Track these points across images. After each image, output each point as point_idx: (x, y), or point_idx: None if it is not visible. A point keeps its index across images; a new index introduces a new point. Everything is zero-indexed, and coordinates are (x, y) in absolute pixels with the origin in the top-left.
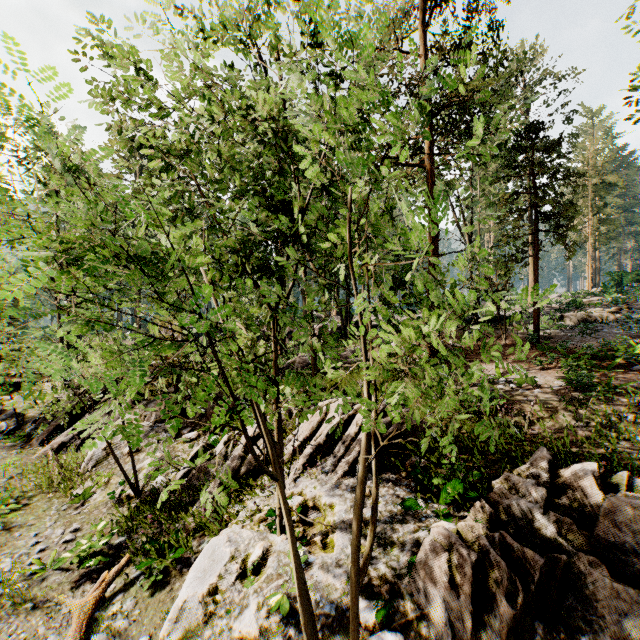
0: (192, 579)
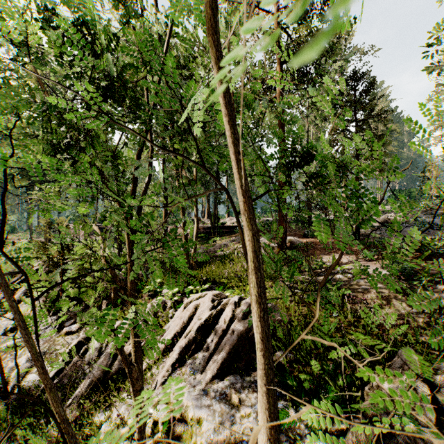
0: None
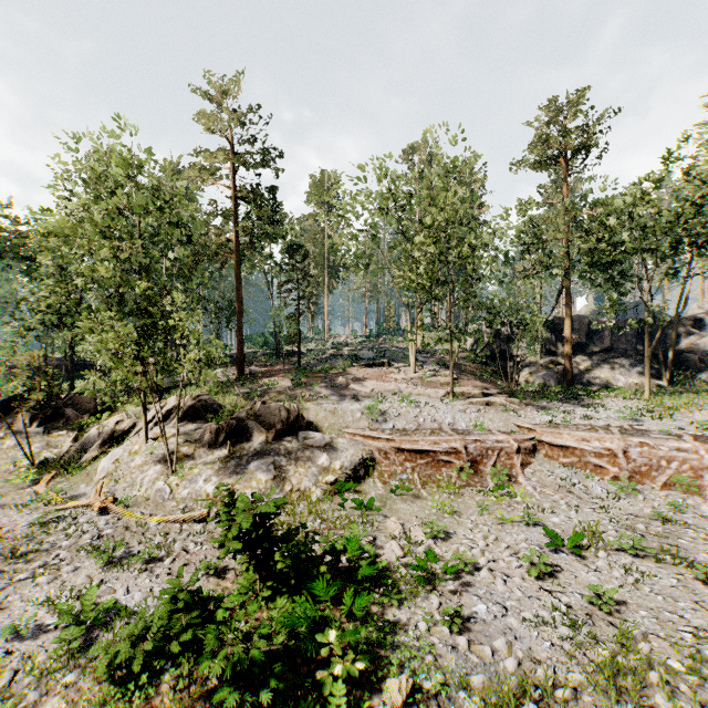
0: (105, 461)
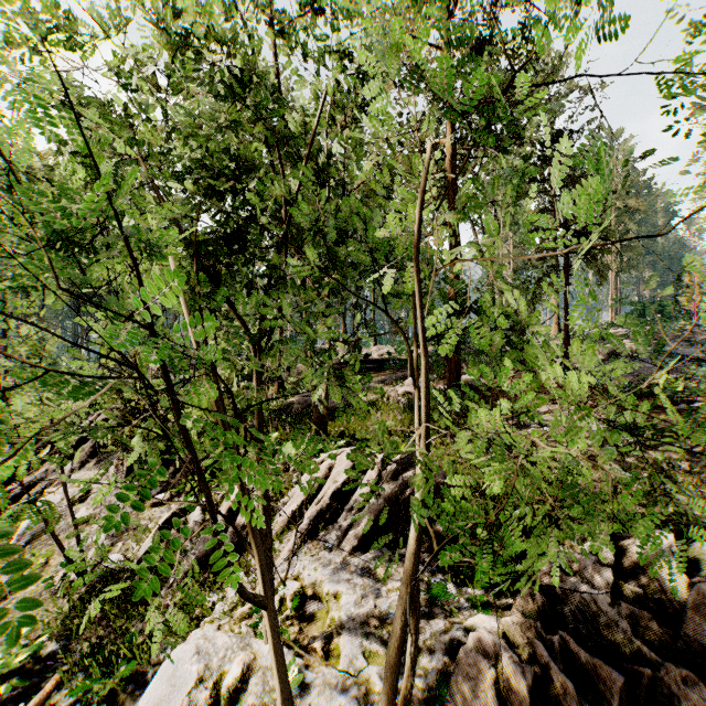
0: None
